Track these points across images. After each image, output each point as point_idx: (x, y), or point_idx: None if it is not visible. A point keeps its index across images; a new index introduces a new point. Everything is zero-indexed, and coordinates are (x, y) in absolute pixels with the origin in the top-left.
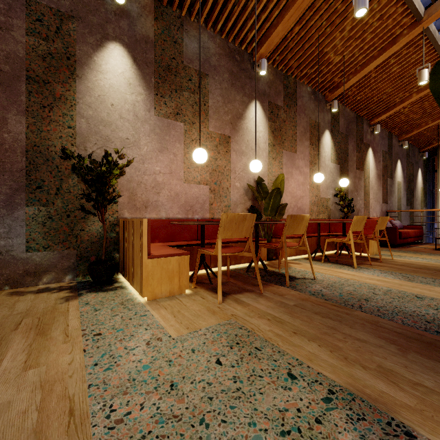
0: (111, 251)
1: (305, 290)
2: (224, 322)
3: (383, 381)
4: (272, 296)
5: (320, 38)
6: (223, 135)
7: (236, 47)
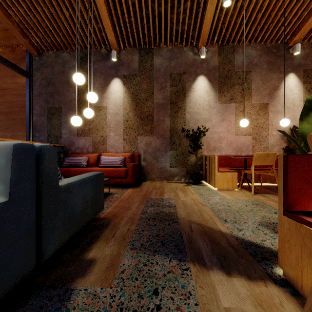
0: (198, 170)
1: None
2: (252, 199)
3: None
4: None
5: None
6: (262, 103)
7: (272, 45)
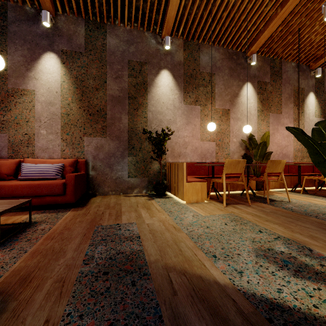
0: (162, 179)
1: (280, 206)
2: (227, 213)
3: (309, 238)
4: (256, 207)
5: (300, 29)
6: (224, 109)
7: (233, 51)
